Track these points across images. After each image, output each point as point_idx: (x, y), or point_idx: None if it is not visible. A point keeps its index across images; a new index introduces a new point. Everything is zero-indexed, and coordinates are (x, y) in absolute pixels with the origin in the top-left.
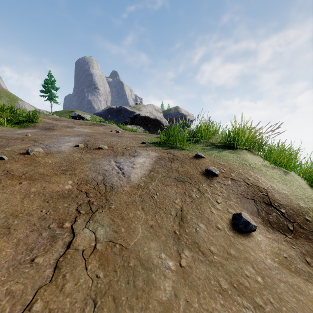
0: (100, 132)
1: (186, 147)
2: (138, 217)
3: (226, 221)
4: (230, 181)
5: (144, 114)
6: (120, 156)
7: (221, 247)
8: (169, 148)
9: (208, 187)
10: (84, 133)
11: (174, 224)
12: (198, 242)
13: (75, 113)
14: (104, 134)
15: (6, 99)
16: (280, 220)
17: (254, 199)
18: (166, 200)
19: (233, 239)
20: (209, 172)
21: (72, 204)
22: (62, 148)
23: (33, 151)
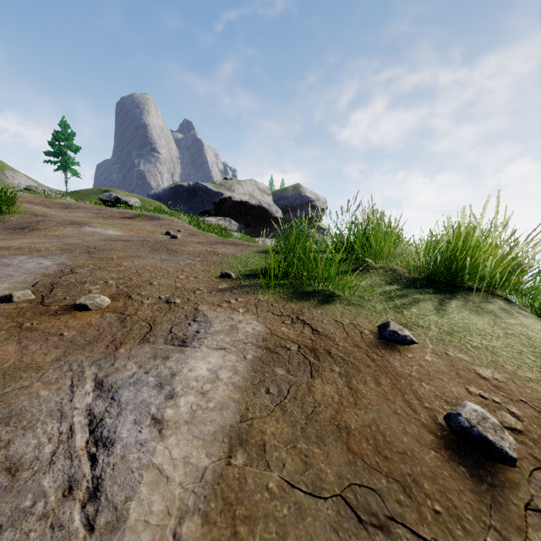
0: (132, 239)
1: (340, 291)
2: None
3: None
4: None
5: (238, 198)
6: (134, 343)
7: None
8: (296, 297)
9: None
10: (89, 242)
11: None
12: None
13: (110, 195)
14: (138, 243)
15: None
16: None
17: None
18: None
19: None
20: (469, 437)
21: None
22: None
23: None
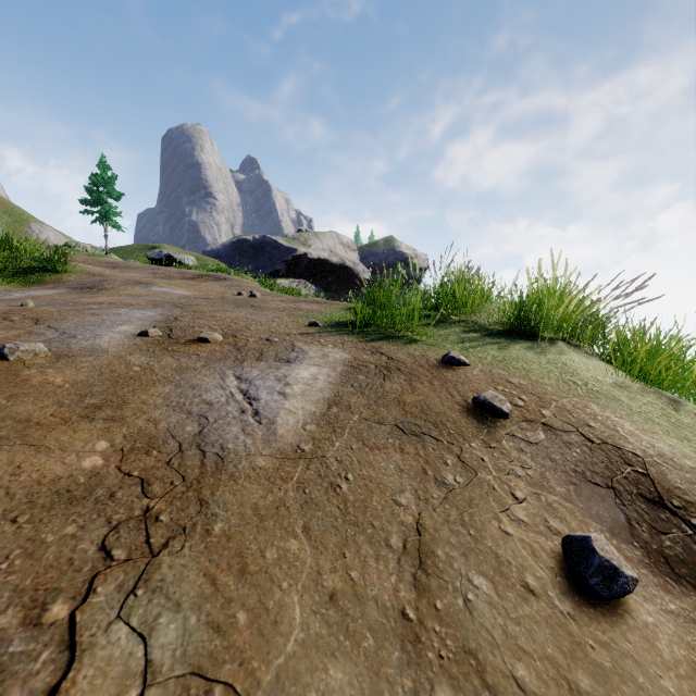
0: (211, 297)
1: (418, 336)
2: (291, 562)
3: (548, 561)
4: (542, 431)
5: (316, 254)
6: (252, 361)
7: (547, 663)
8: (377, 339)
9: (486, 451)
10: (171, 300)
11: (401, 583)
12: (476, 648)
13: (160, 252)
14: (220, 301)
15: (4, 218)
16: (695, 554)
17: (612, 486)
18: (374, 497)
19: (577, 628)
20: (483, 406)
21: (92, 524)
22: (104, 341)
23: (19, 352)
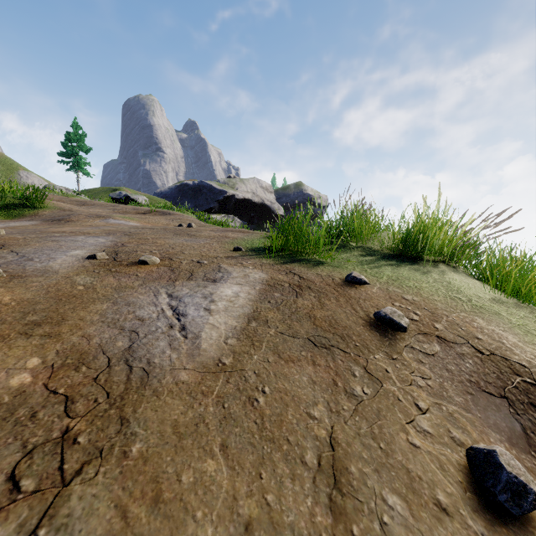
0: (155, 227)
1: (324, 259)
2: (207, 487)
3: (456, 475)
4: (437, 343)
5: (241, 195)
6: (183, 280)
7: None
8: (290, 262)
9: (389, 362)
10: (122, 229)
11: (317, 506)
12: None
13: (120, 193)
14: (162, 230)
15: None
16: None
17: (505, 395)
18: (289, 411)
19: None
20: (384, 321)
21: (6, 449)
22: (56, 264)
23: None
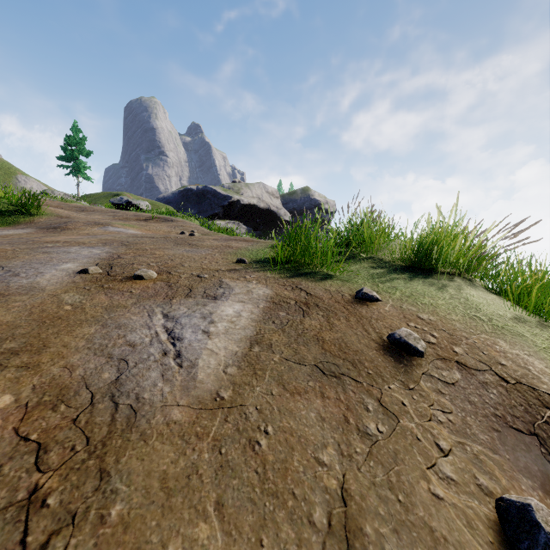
0: (156, 236)
1: (332, 272)
2: None
3: (486, 534)
4: (457, 370)
5: (247, 201)
6: (181, 297)
7: None
8: (296, 275)
9: (405, 393)
10: (120, 238)
11: None
12: None
13: (121, 198)
14: (162, 239)
15: None
16: None
17: (535, 432)
18: (295, 456)
19: None
20: (399, 344)
21: None
22: (44, 279)
23: None
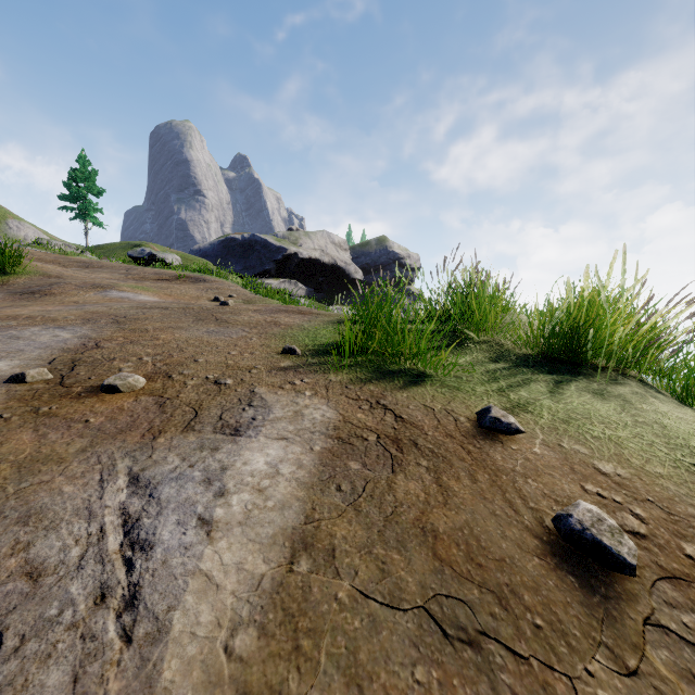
0: (172, 306)
1: (432, 371)
2: None
3: None
4: None
5: (307, 254)
6: (176, 432)
7: None
8: (376, 377)
9: (626, 689)
10: (117, 310)
11: None
12: None
13: (143, 250)
14: (179, 312)
15: None
16: None
17: None
18: None
19: None
20: (581, 542)
21: None
22: None
23: None
